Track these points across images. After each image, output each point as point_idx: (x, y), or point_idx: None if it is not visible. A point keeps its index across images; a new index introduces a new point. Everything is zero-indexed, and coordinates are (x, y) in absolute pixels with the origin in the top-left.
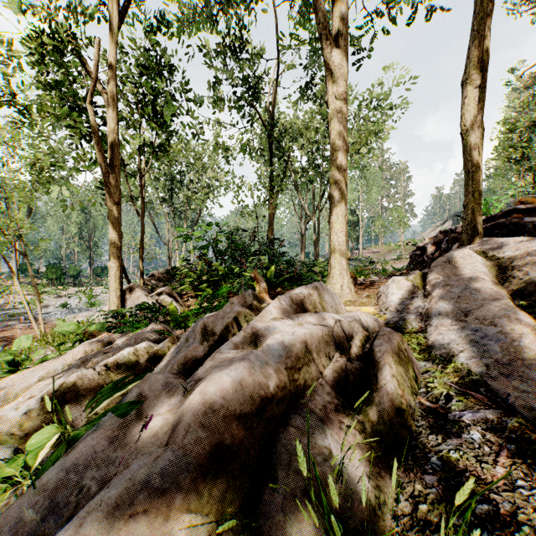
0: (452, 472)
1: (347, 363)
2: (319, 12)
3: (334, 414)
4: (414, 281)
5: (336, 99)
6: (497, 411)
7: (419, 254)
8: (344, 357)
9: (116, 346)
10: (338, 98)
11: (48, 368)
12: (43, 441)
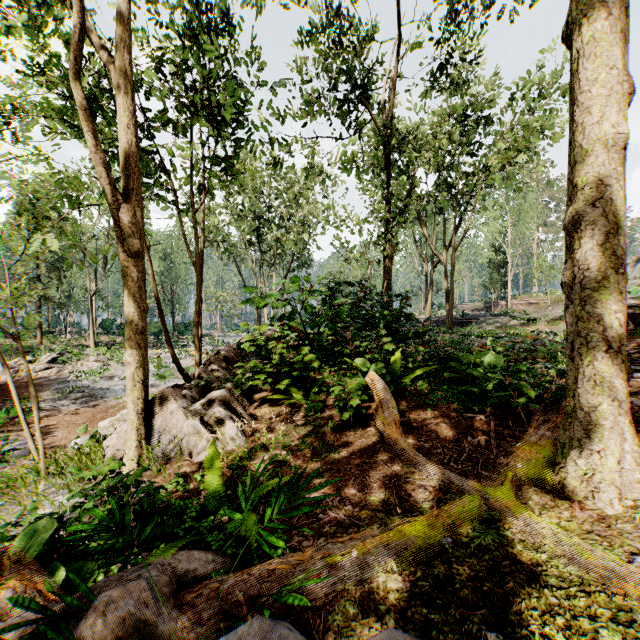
0: None
1: None
2: None
3: None
4: None
5: None
6: None
7: (631, 313)
8: None
9: None
10: None
11: None
12: None
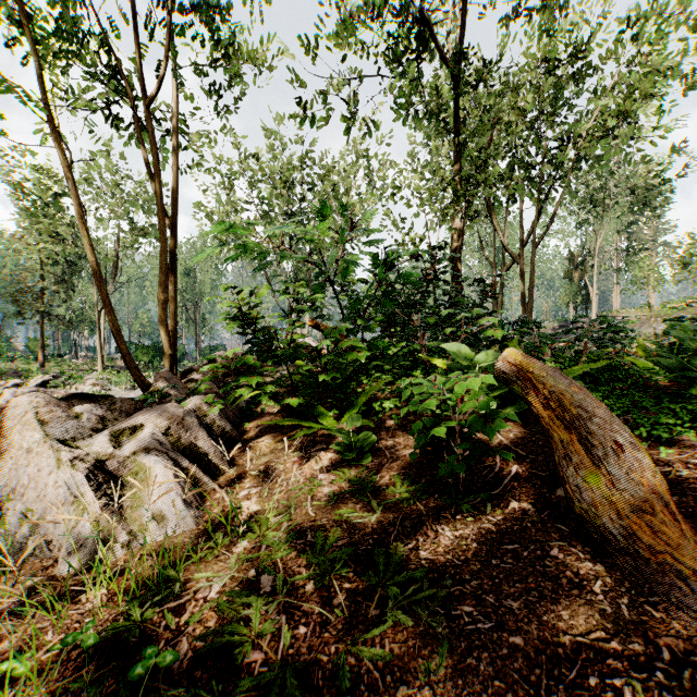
0: None
1: None
2: None
3: None
4: None
5: None
6: None
7: None
8: None
9: None
10: None
11: None
12: None
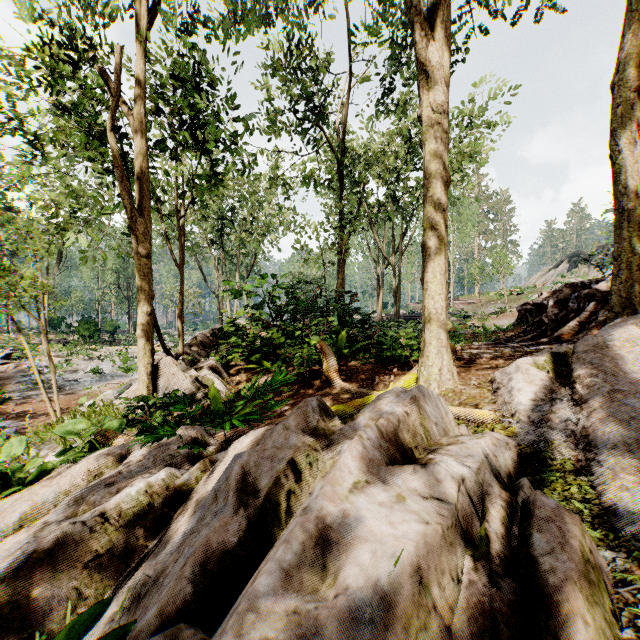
0: None
1: (491, 593)
2: None
3: None
4: (549, 369)
5: (432, 113)
6: None
7: (530, 309)
8: (481, 566)
9: (127, 469)
10: (435, 112)
11: (34, 498)
12: None
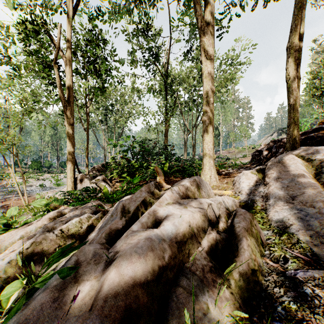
0: (293, 320)
1: (216, 235)
2: (196, 5)
3: (209, 274)
4: (257, 174)
5: (207, 59)
6: (320, 271)
7: (257, 154)
8: (214, 230)
9: (69, 216)
10: (208, 58)
11: (26, 229)
12: (11, 294)
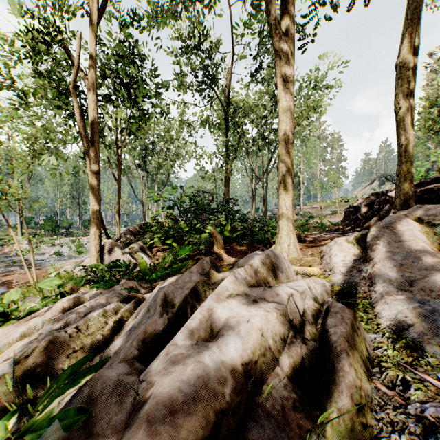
0: None
1: (302, 346)
2: (269, 5)
3: (293, 414)
4: (354, 243)
5: (284, 81)
6: None
7: (352, 211)
8: (298, 336)
9: (89, 304)
10: (286, 81)
11: (29, 323)
12: None
